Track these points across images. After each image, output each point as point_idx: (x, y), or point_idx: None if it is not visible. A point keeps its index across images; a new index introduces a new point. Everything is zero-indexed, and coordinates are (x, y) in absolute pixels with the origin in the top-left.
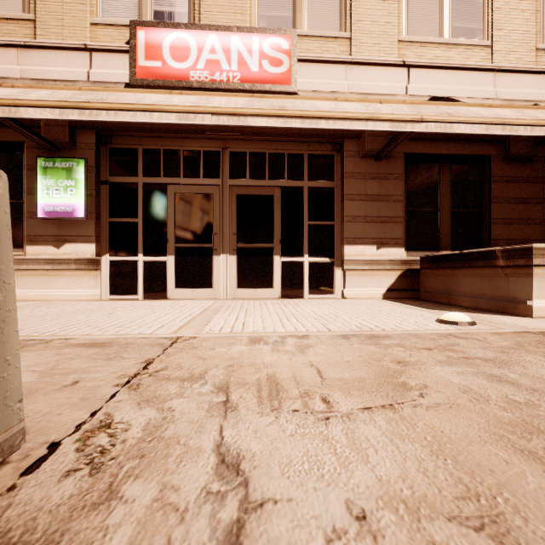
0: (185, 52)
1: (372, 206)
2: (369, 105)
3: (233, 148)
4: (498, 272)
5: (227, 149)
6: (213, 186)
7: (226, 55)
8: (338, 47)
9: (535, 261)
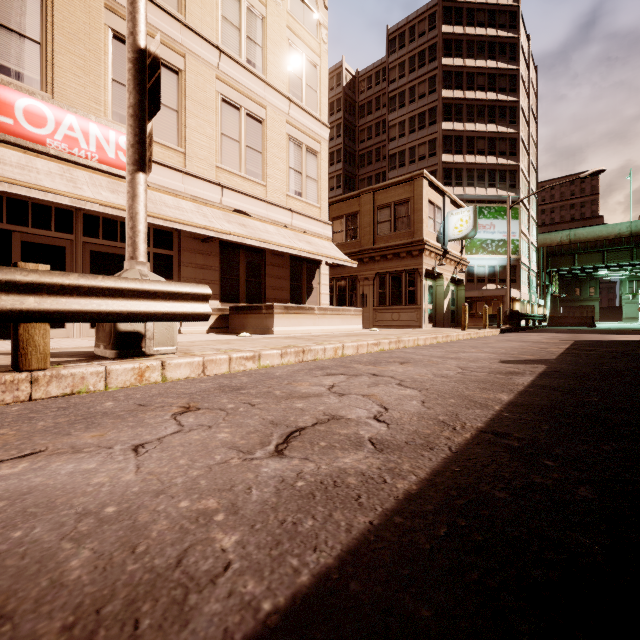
0: (41, 120)
1: (200, 272)
2: (199, 207)
3: (87, 211)
4: (263, 316)
5: (81, 211)
6: (66, 240)
7: (85, 137)
8: (177, 157)
9: (275, 311)
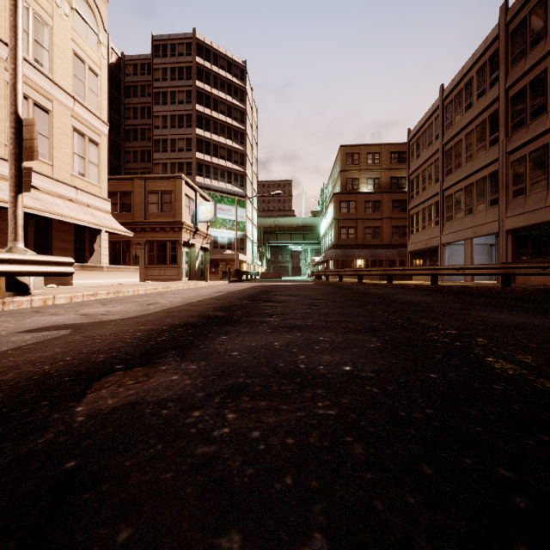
0: None
1: None
2: None
3: None
4: None
5: None
6: None
7: None
8: None
9: (74, 268)
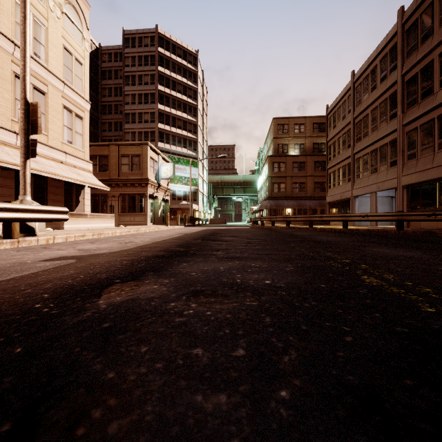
0: None
1: (0, 189)
2: (1, 147)
3: None
4: None
5: None
6: None
7: None
8: None
9: None
